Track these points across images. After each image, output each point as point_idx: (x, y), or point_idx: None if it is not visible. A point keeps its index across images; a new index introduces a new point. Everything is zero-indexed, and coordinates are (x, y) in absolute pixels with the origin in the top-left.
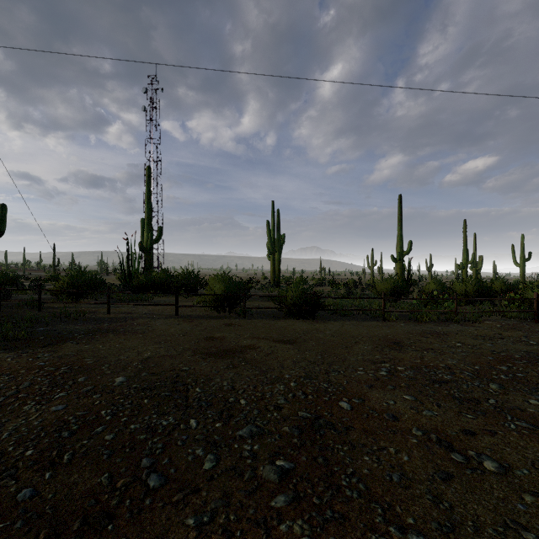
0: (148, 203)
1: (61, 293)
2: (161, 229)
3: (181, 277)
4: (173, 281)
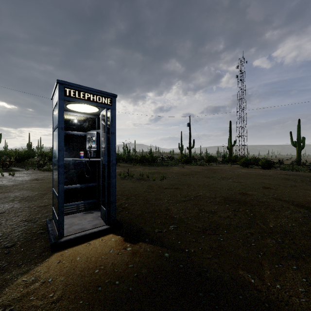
0: (230, 133)
1: (206, 161)
2: (234, 141)
3: (239, 158)
4: (236, 159)
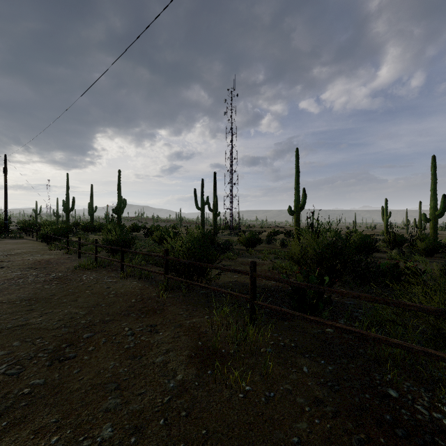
0: (118, 188)
1: None
2: (125, 201)
3: None
4: None
